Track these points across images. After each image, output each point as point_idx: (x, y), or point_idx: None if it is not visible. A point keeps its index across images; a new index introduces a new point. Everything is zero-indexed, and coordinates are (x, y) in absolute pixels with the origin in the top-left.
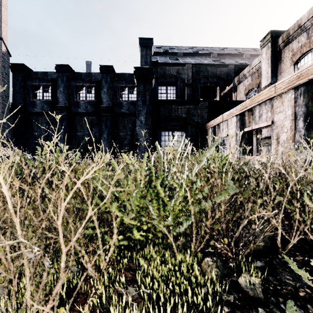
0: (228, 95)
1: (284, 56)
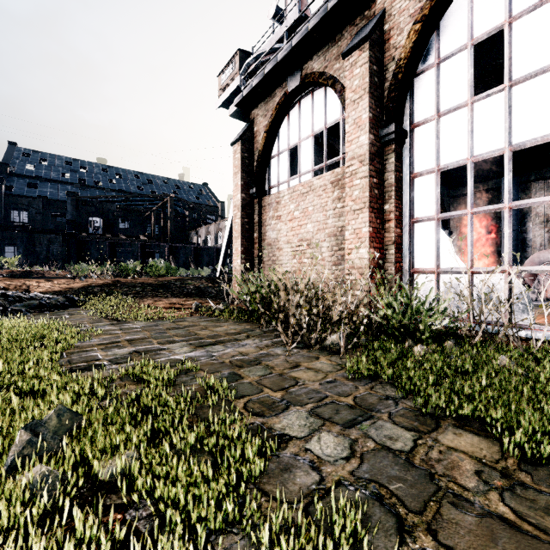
0: None
1: None
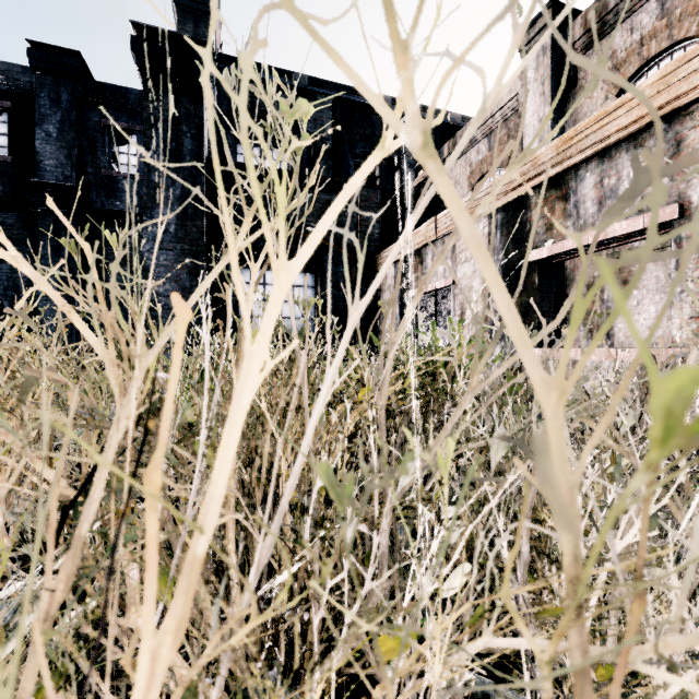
0: None
1: (586, 76)
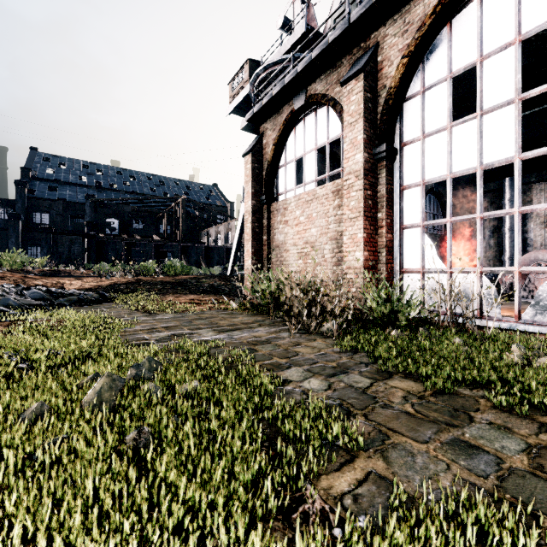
0: None
1: None
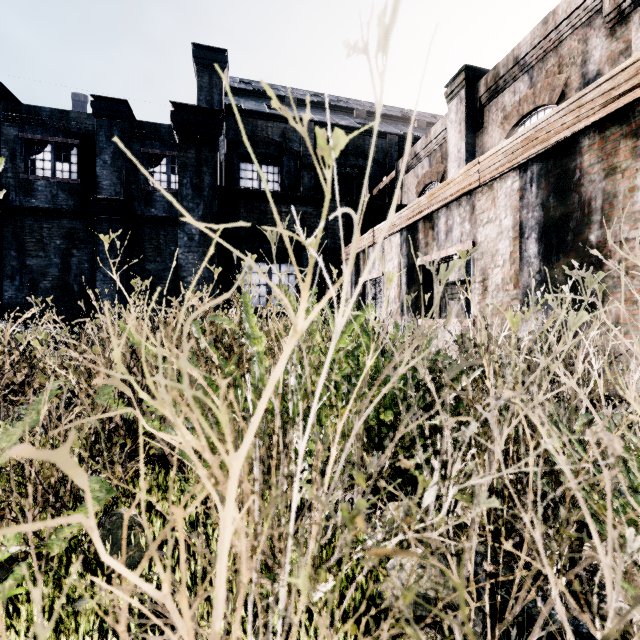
0: (387, 196)
1: (489, 121)
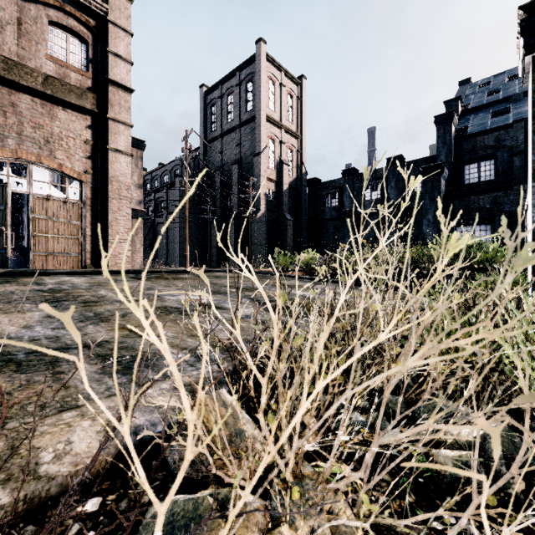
0: None
1: None
